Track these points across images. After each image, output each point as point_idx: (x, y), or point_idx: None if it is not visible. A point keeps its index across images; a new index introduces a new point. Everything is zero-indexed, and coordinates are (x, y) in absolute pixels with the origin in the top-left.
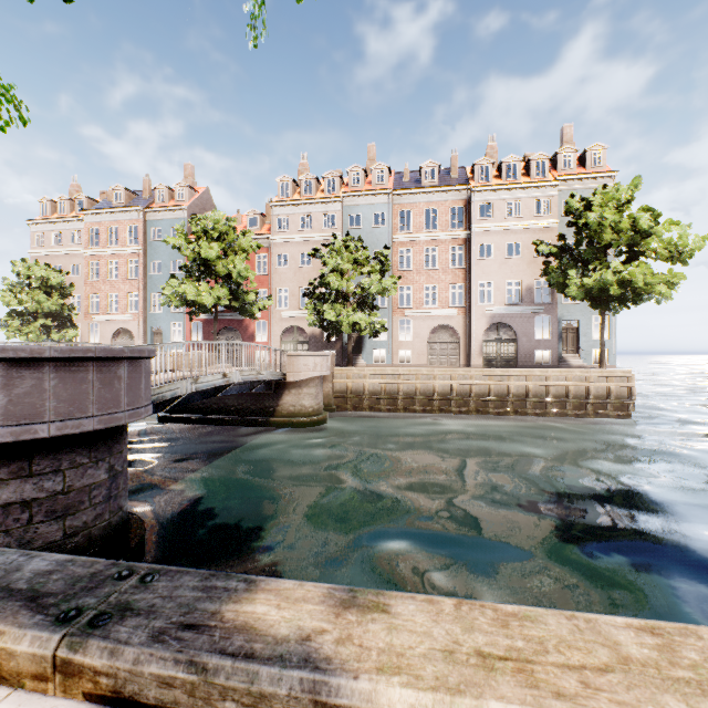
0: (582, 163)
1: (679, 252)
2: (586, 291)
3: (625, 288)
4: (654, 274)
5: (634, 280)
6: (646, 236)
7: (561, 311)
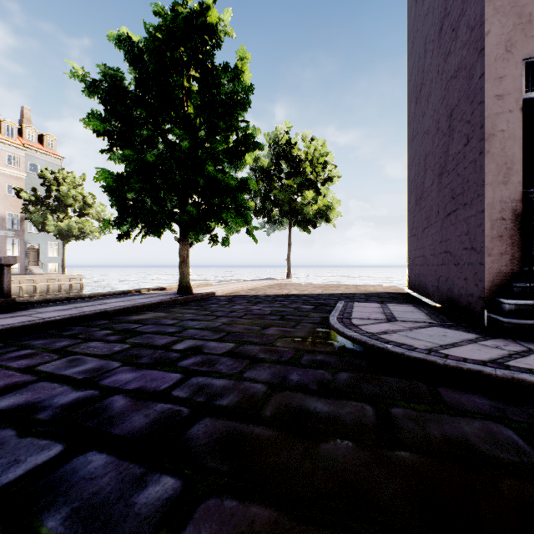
0: (41, 141)
1: (103, 218)
2: (59, 229)
3: (81, 231)
4: (93, 226)
5: (86, 228)
6: (90, 206)
7: (28, 237)
